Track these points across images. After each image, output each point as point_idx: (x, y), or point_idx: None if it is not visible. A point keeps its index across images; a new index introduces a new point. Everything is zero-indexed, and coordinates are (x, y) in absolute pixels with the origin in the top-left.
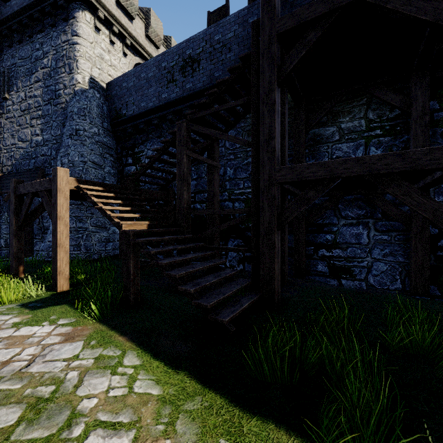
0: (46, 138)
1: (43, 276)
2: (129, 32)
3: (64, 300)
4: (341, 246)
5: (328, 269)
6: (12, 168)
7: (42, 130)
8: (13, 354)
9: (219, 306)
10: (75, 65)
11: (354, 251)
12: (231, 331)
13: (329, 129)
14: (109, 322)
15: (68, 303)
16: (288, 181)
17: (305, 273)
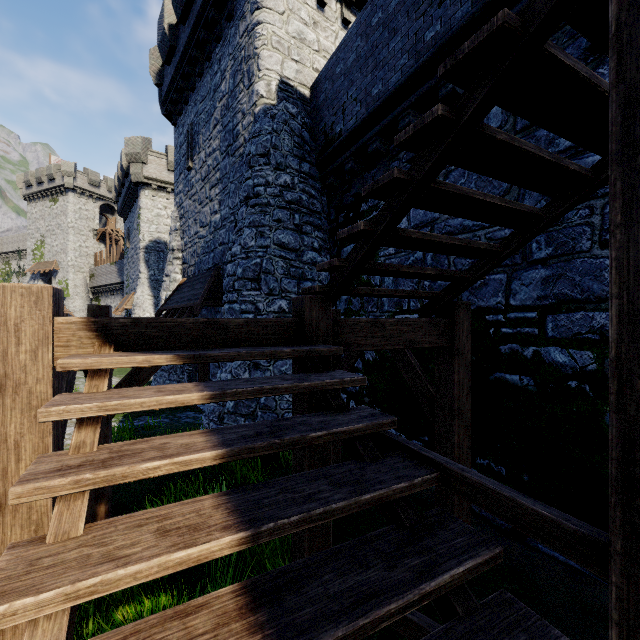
0: (223, 214)
1: None
2: None
3: None
4: None
5: None
6: (195, 269)
7: (220, 203)
8: None
9: None
10: (256, 66)
11: None
12: None
13: None
14: None
15: None
16: None
17: None
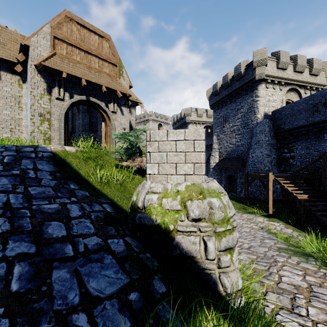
0: (242, 143)
1: (256, 206)
2: (283, 78)
3: (274, 217)
4: None
5: None
6: (227, 155)
7: (240, 140)
8: (274, 227)
9: None
10: (257, 110)
11: None
12: None
13: None
14: (296, 227)
15: (276, 218)
16: None
17: None
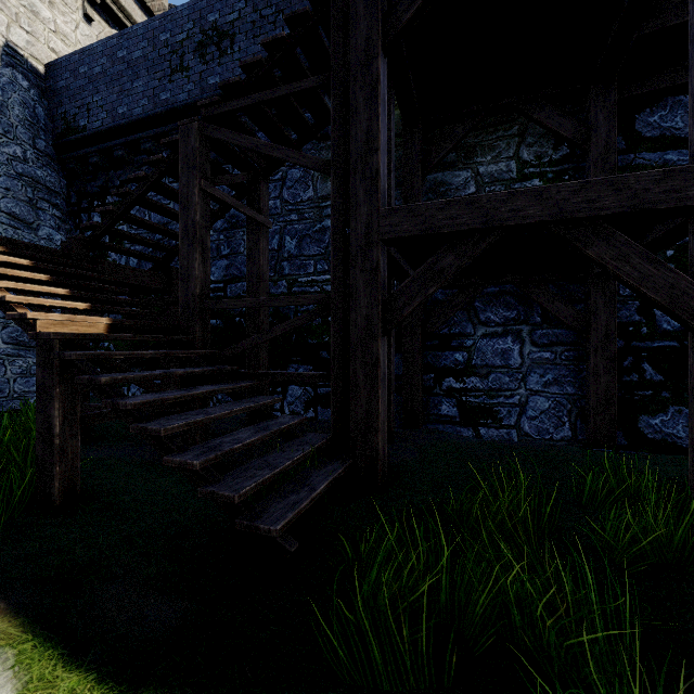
0: None
1: None
2: None
3: None
4: (479, 372)
5: (458, 411)
6: None
7: None
8: None
9: (264, 494)
10: None
11: (499, 379)
12: (289, 551)
13: (460, 173)
14: None
15: None
16: (405, 236)
17: (422, 419)
